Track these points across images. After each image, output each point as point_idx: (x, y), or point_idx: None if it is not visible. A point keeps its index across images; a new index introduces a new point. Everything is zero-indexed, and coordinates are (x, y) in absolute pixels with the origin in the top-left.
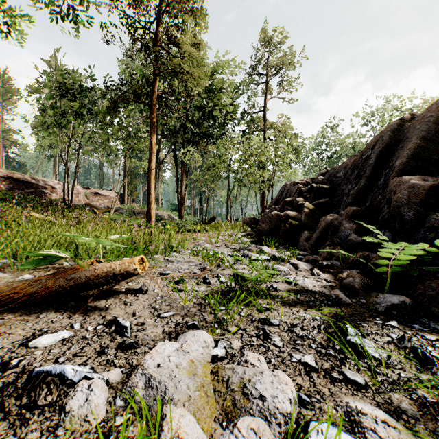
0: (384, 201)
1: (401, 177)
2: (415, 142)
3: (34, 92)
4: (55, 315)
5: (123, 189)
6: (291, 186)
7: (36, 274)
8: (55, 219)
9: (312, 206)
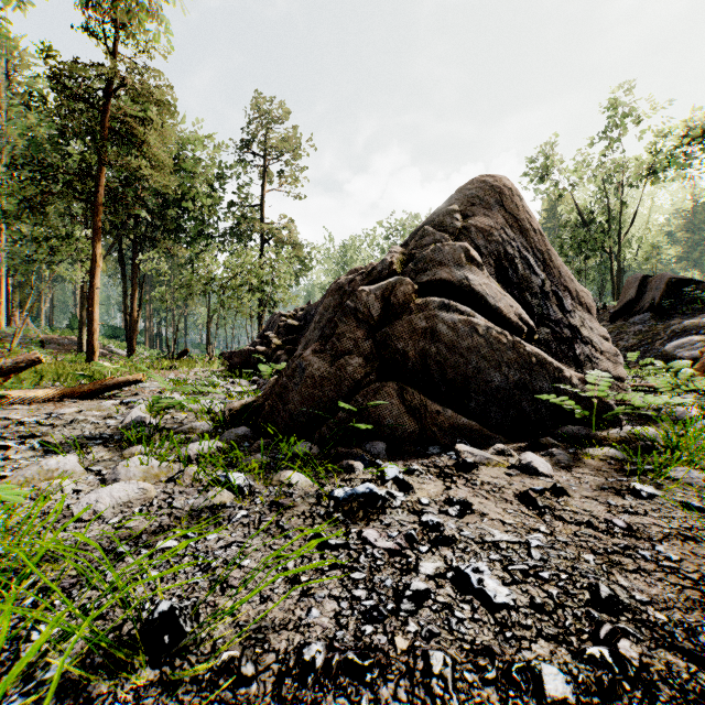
0: None
1: None
2: None
3: None
4: (99, 400)
5: (4, 298)
6: (278, 317)
7: None
8: None
9: (280, 343)
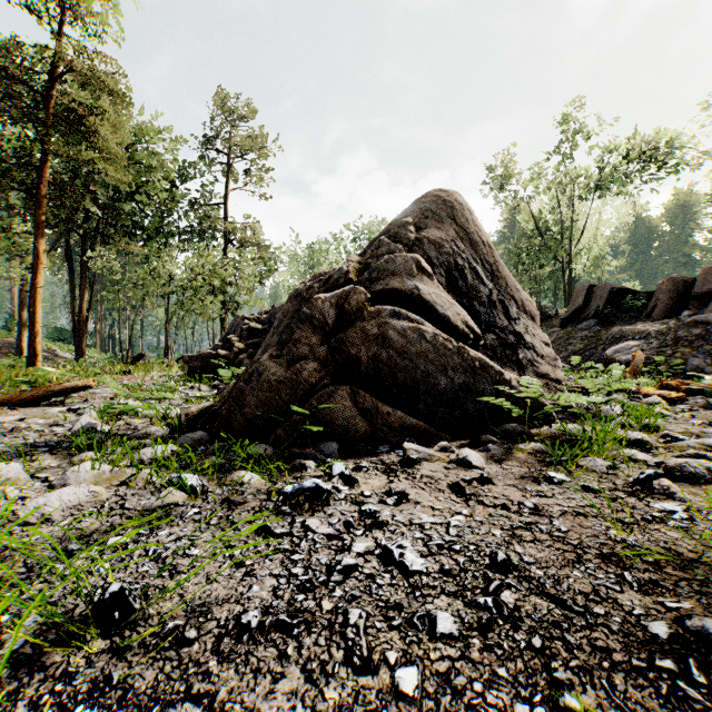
0: None
1: None
2: None
3: None
4: (44, 408)
5: None
6: (241, 320)
7: None
8: None
9: (242, 346)
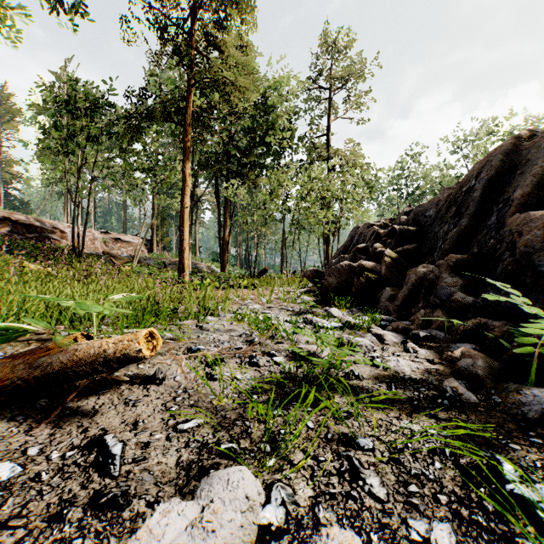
0: (502, 246)
1: (527, 212)
2: (541, 165)
3: (40, 113)
4: (7, 426)
5: (152, 234)
6: (365, 229)
7: (8, 351)
8: (57, 272)
9: (395, 255)
